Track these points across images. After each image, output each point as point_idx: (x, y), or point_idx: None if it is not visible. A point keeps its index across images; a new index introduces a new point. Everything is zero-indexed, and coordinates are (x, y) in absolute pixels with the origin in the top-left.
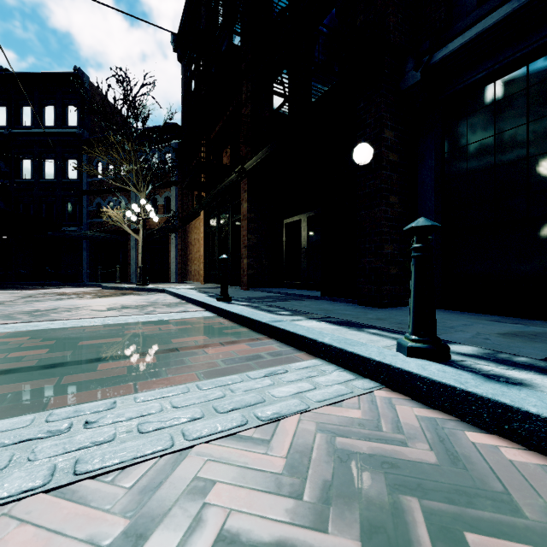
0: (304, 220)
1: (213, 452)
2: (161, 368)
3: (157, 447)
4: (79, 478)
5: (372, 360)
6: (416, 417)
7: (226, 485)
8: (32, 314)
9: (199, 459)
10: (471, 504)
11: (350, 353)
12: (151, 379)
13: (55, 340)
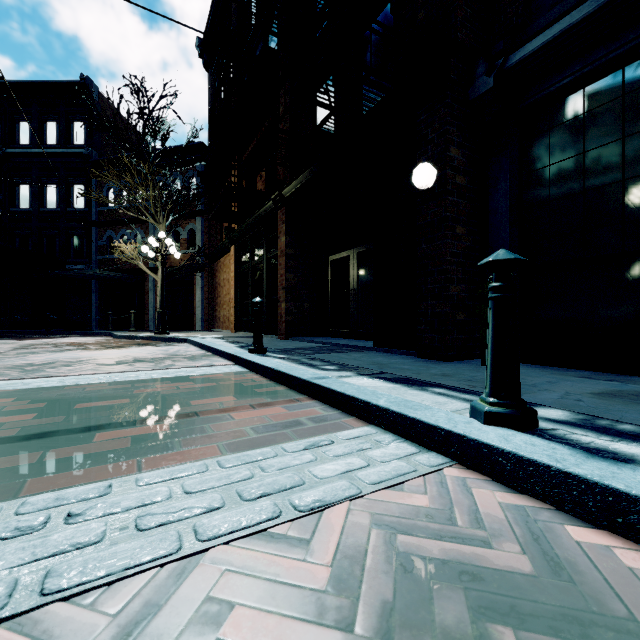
0: (353, 257)
1: (233, 558)
2: (175, 439)
3: (159, 551)
4: (46, 600)
5: (440, 428)
6: (499, 505)
7: (249, 609)
8: (24, 370)
9: (214, 569)
10: (586, 637)
11: (412, 419)
12: (161, 453)
13: (46, 402)
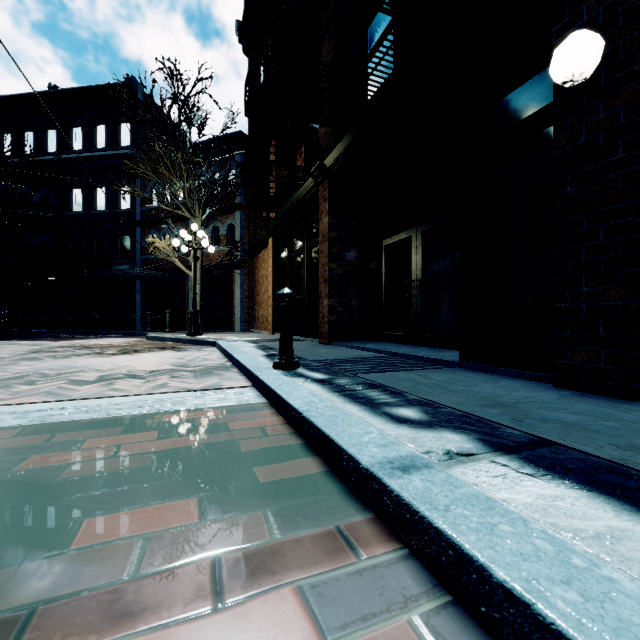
0: (417, 237)
1: None
2: None
3: None
4: None
5: None
6: None
7: None
8: None
9: None
10: None
11: None
12: None
13: None
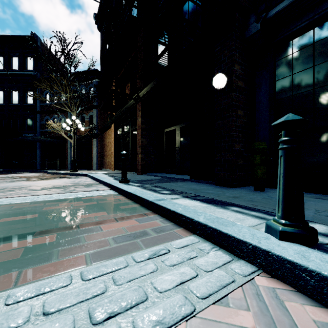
0: (178, 129)
1: None
2: (56, 249)
3: None
4: None
5: (247, 243)
6: (315, 323)
7: None
8: None
9: None
10: None
11: (225, 234)
12: (40, 264)
13: None
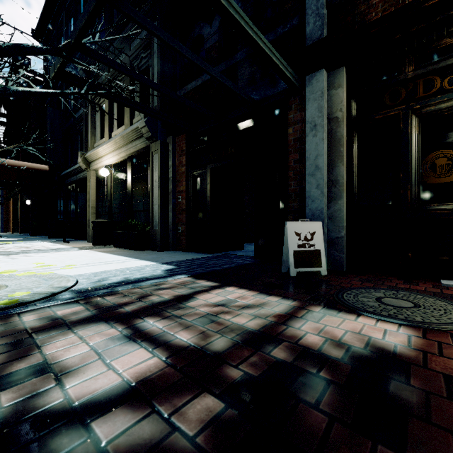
0: None
1: None
2: None
3: None
4: None
5: None
6: None
7: None
8: None
9: None
10: None
11: None
12: None
13: None
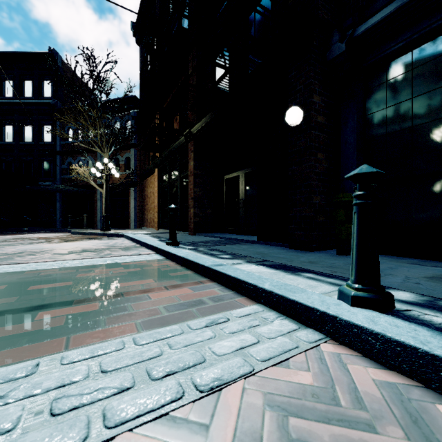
0: (242, 176)
1: None
2: (101, 317)
3: (66, 441)
4: None
5: (315, 309)
6: (374, 382)
7: None
8: None
9: None
10: None
11: (292, 301)
12: (87, 331)
13: (6, 285)
